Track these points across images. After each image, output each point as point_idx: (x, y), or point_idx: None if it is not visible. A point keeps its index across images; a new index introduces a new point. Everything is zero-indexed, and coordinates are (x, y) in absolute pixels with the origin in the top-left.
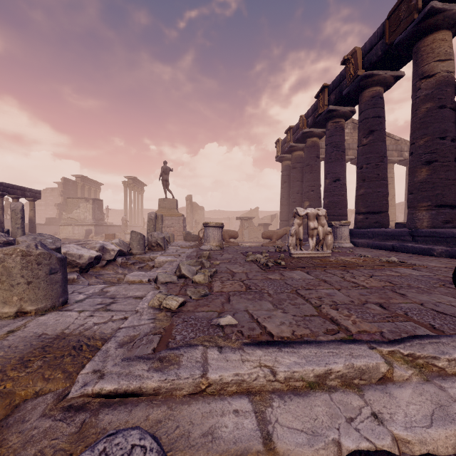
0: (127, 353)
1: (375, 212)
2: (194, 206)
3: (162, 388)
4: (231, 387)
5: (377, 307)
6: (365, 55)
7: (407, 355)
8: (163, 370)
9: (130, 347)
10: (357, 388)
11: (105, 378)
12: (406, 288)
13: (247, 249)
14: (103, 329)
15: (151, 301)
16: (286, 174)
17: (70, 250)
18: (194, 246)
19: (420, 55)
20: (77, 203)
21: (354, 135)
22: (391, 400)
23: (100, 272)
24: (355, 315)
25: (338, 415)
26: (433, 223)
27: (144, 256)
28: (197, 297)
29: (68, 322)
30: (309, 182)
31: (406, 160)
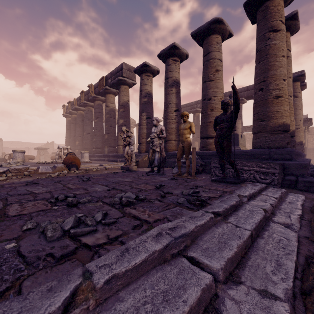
0: None
1: (99, 148)
2: None
3: None
4: (30, 169)
5: None
6: (94, 88)
7: None
8: None
9: None
10: None
11: None
12: None
13: None
14: None
15: (7, 166)
16: (69, 125)
17: None
18: None
19: (106, 99)
20: None
21: None
22: None
23: None
24: None
25: None
26: (108, 152)
27: None
28: None
29: None
30: (78, 132)
31: None
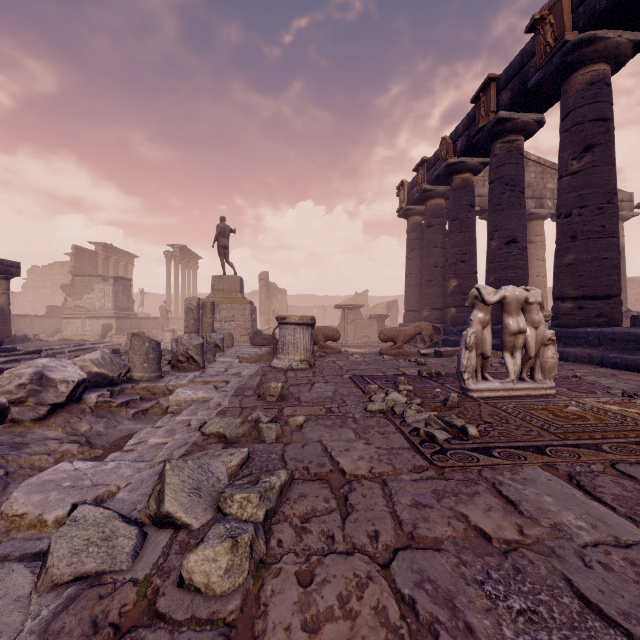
0: None
1: (596, 297)
2: (271, 288)
3: None
4: None
5: None
6: (579, 3)
7: None
8: None
9: None
10: None
11: None
12: None
13: (360, 368)
14: None
15: None
16: (414, 238)
17: None
18: (264, 355)
19: None
20: (89, 283)
21: None
22: None
23: (29, 434)
24: None
25: None
26: None
27: (155, 384)
28: None
29: None
30: (458, 248)
31: None
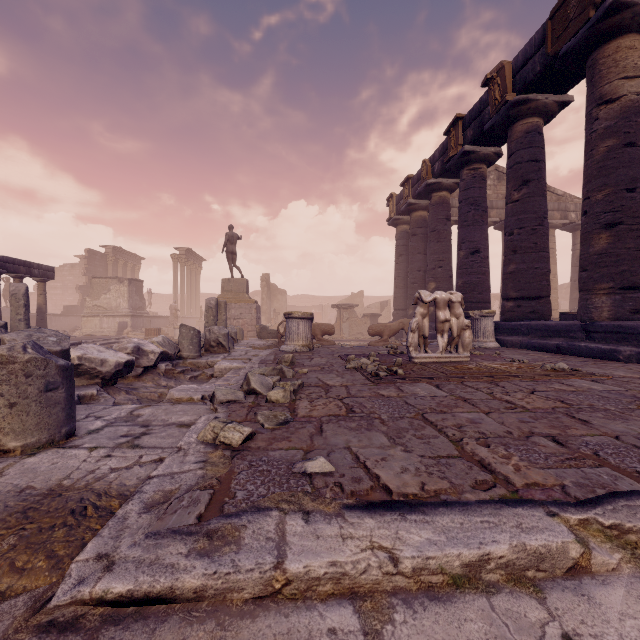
0: (156, 523)
1: (531, 298)
2: (272, 289)
3: (208, 589)
4: (325, 585)
5: (549, 442)
6: (516, 72)
7: (609, 527)
8: (212, 554)
9: (162, 512)
10: (533, 586)
11: (115, 570)
12: (588, 410)
13: (348, 351)
14: (124, 479)
15: (201, 432)
16: (402, 244)
17: (88, 353)
18: (271, 345)
19: (597, 71)
20: (106, 285)
21: (499, 189)
22: (593, 610)
23: (134, 384)
24: (518, 457)
25: (507, 638)
26: (617, 313)
27: (199, 360)
28: (272, 425)
29: (70, 467)
30: (436, 255)
31: (573, 224)
